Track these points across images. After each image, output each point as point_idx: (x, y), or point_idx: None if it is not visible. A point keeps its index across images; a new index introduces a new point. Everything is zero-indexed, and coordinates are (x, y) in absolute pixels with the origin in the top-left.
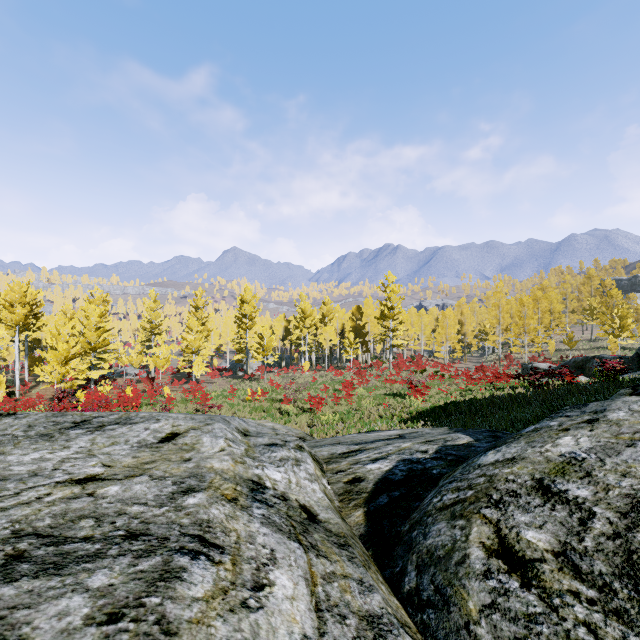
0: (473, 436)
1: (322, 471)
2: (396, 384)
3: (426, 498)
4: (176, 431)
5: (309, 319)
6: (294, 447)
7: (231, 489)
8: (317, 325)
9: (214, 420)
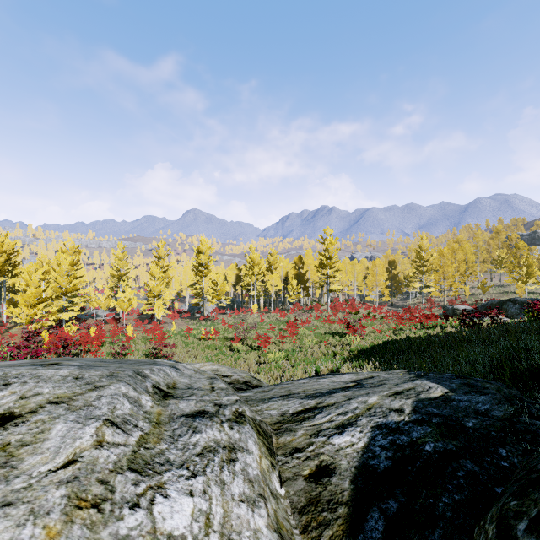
0: (445, 385)
1: (271, 453)
2: (334, 324)
3: None
4: (15, 410)
5: (257, 267)
6: (230, 418)
7: None
8: (264, 273)
9: (115, 378)
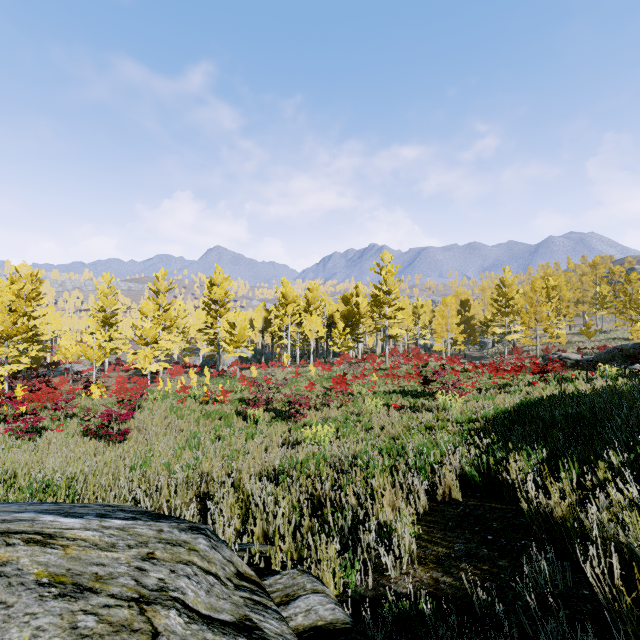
0: None
1: None
2: (398, 380)
3: None
4: None
5: (291, 305)
6: None
7: None
8: (301, 316)
9: None
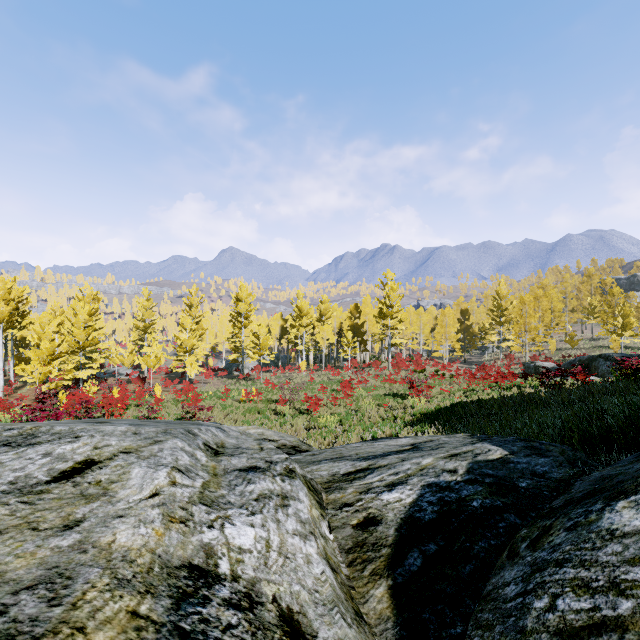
0: (506, 447)
1: (321, 506)
2: (396, 384)
3: (499, 578)
4: (94, 457)
5: (306, 317)
6: (281, 472)
7: (121, 618)
8: (314, 324)
9: (170, 434)
